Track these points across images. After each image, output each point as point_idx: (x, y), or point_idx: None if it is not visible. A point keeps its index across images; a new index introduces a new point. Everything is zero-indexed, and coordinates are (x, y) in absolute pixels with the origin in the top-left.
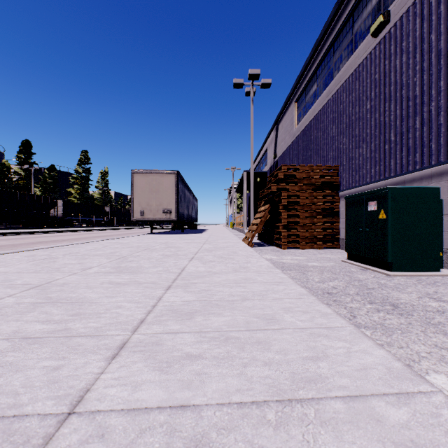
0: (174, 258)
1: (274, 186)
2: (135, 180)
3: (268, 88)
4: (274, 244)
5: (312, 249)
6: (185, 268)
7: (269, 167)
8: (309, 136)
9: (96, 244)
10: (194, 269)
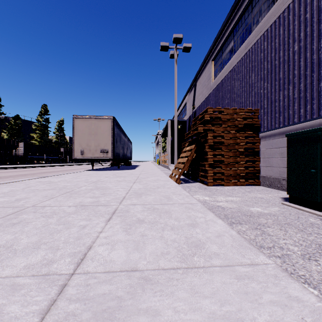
0: (88, 213)
1: (200, 127)
2: (76, 124)
3: (188, 52)
4: (198, 180)
5: (235, 186)
6: (89, 252)
7: (188, 117)
8: (226, 87)
9: (21, 184)
10: (104, 255)
